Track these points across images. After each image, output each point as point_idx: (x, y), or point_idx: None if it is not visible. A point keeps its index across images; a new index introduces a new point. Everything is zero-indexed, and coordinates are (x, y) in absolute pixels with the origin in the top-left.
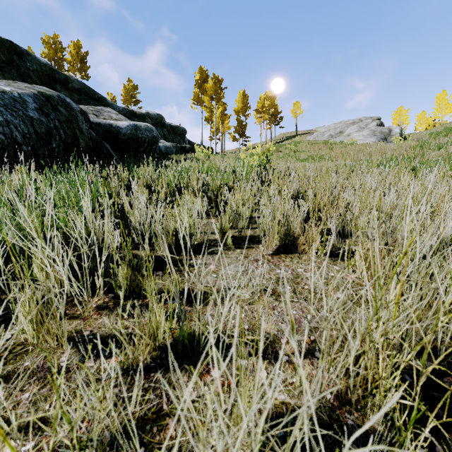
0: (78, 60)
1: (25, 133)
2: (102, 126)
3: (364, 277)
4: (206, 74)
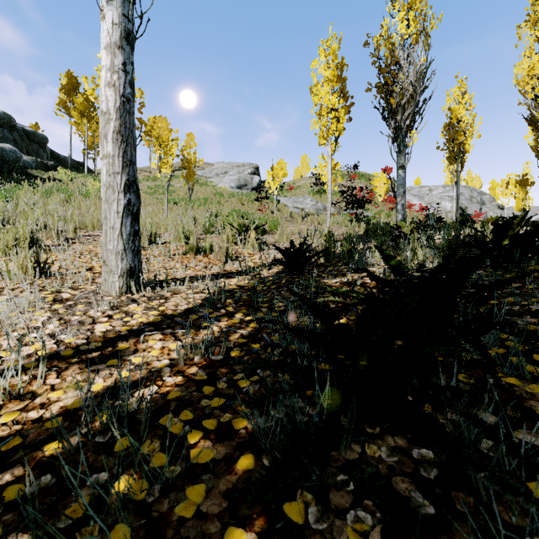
0: None
1: None
2: None
3: None
4: (77, 81)
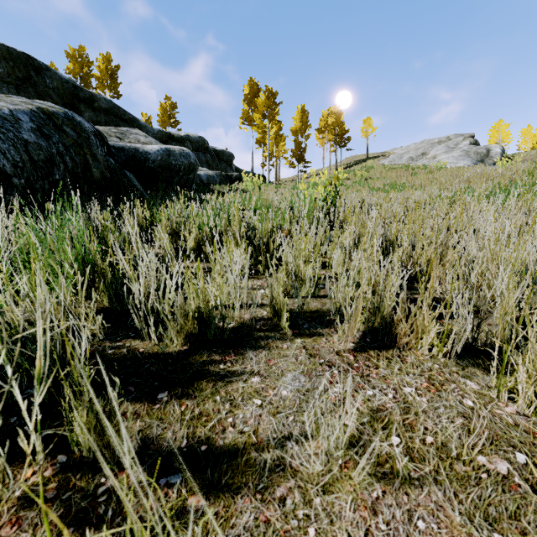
0: (107, 75)
1: (17, 161)
2: (125, 151)
3: (534, 415)
4: (257, 87)
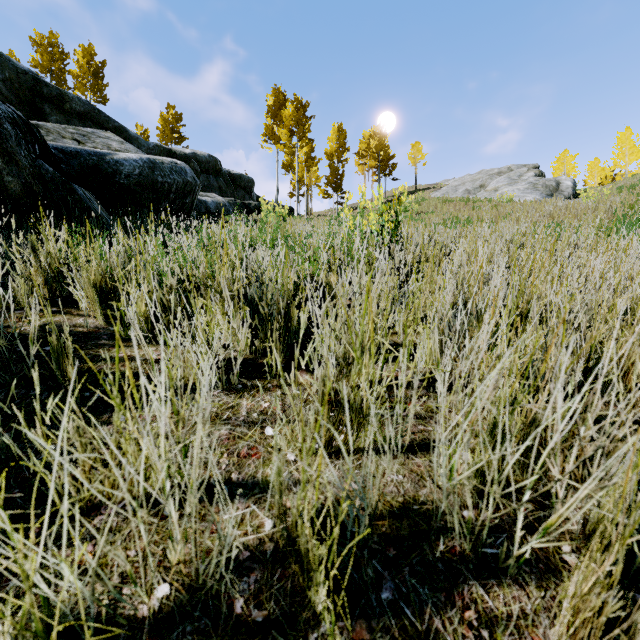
0: (89, 73)
1: None
2: (81, 158)
3: None
4: (284, 97)
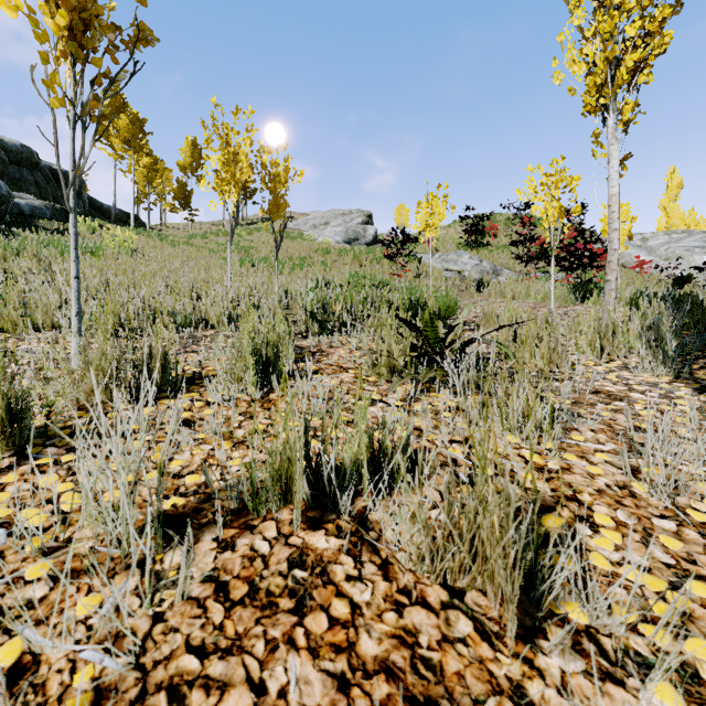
0: None
1: None
2: None
3: None
4: (123, 100)
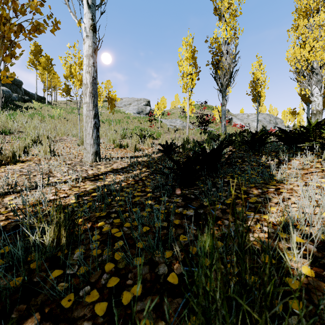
0: None
1: None
2: None
3: None
4: (40, 48)
